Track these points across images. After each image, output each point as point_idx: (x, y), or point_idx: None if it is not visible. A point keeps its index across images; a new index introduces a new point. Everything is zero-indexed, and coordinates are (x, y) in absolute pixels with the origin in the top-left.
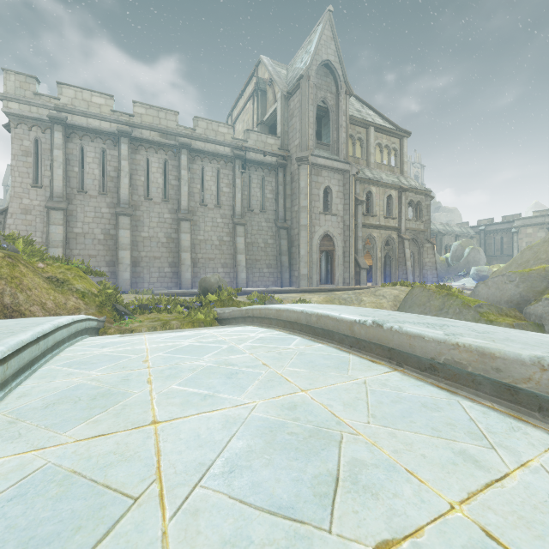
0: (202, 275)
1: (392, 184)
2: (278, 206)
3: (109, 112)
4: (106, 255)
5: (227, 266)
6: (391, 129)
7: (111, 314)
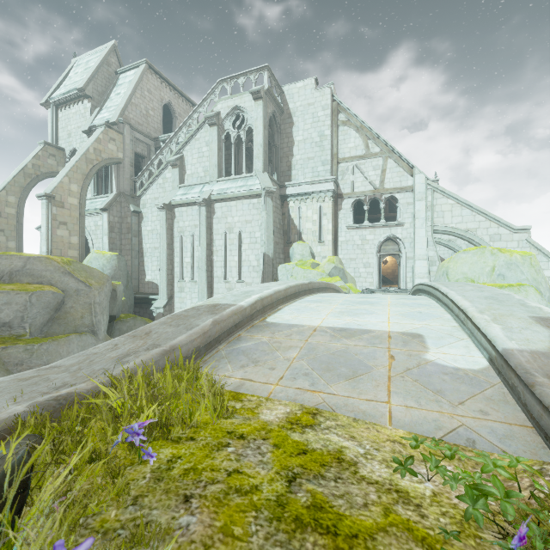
0: None
1: None
2: None
3: None
4: None
5: None
6: None
7: None
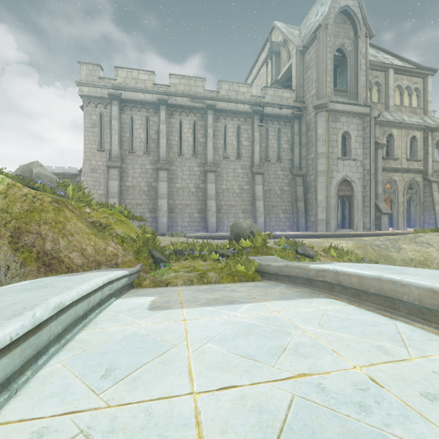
0: (225, 220)
1: (416, 125)
2: (293, 155)
3: (151, 86)
4: (149, 203)
5: (247, 212)
6: (413, 69)
7: (147, 260)
